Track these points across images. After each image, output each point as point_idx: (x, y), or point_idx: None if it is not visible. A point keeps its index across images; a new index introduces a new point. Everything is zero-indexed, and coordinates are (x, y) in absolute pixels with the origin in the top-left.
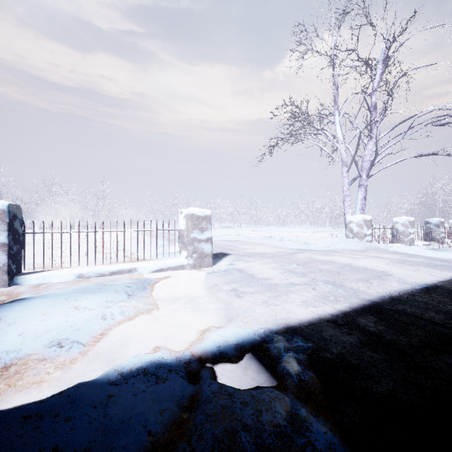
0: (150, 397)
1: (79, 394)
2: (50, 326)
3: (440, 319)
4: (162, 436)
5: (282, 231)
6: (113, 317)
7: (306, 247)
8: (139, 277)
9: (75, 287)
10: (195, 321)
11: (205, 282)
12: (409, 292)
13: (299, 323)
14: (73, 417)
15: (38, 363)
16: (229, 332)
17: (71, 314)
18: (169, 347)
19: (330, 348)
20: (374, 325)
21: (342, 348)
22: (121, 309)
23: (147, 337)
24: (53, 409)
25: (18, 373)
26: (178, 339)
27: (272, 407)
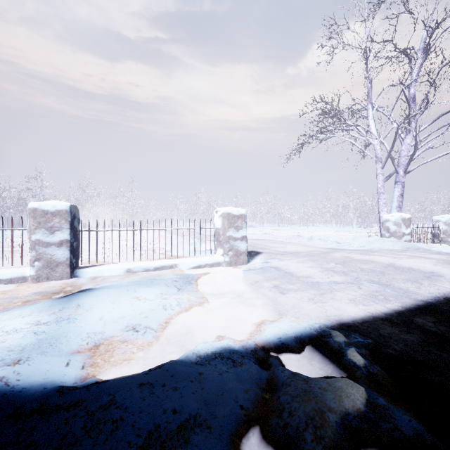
0: (234, 377)
1: (175, 370)
2: (122, 313)
3: None
4: (252, 410)
5: (307, 230)
6: (172, 308)
7: (339, 246)
8: (181, 273)
9: (128, 280)
10: (246, 315)
11: (245, 278)
12: None
13: (352, 320)
14: (178, 387)
15: (121, 344)
16: (286, 326)
17: (135, 304)
18: (230, 337)
19: (392, 345)
20: (434, 325)
21: (405, 346)
22: (177, 301)
23: (206, 327)
24: (158, 380)
25: (108, 351)
26: (236, 330)
27: (351, 393)
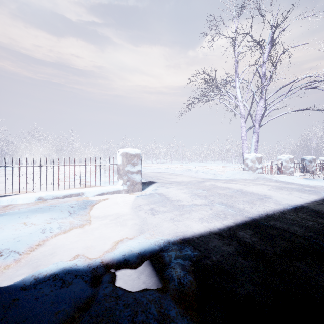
0: (50, 300)
1: None
2: None
3: (301, 232)
4: None
5: (201, 165)
6: (51, 231)
7: (214, 177)
8: (84, 200)
9: (34, 207)
10: (115, 234)
11: (133, 203)
12: (281, 211)
13: (193, 235)
14: None
15: None
16: (136, 243)
17: (19, 229)
18: (87, 255)
19: (211, 256)
20: (250, 237)
21: (221, 256)
22: (59, 225)
23: (73, 247)
24: None
25: None
26: (97, 248)
27: (148, 309)
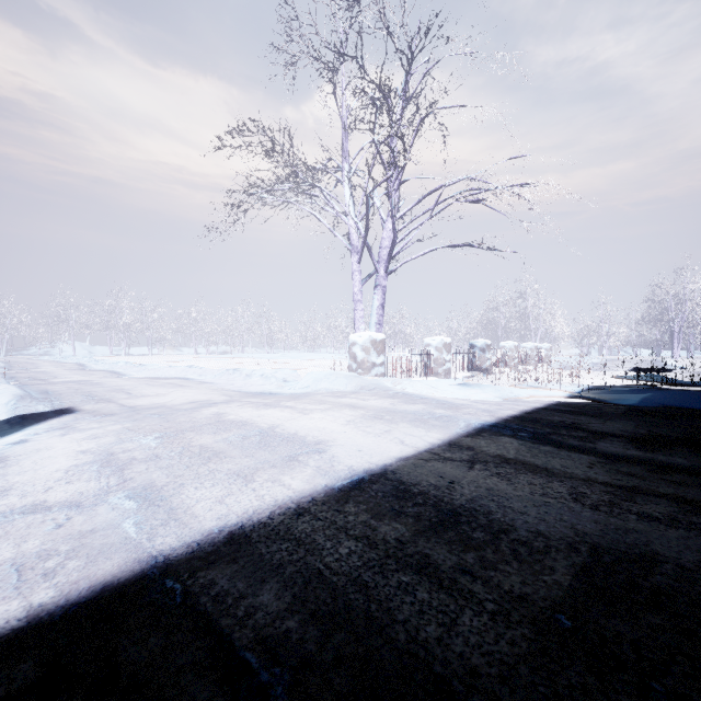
0: None
1: None
2: None
3: (262, 621)
4: None
5: (303, 358)
6: None
7: (278, 388)
8: None
9: None
10: None
11: None
12: (304, 502)
13: None
14: None
15: None
16: None
17: None
18: None
19: None
20: None
21: None
22: None
23: None
24: None
25: None
26: None
27: None
